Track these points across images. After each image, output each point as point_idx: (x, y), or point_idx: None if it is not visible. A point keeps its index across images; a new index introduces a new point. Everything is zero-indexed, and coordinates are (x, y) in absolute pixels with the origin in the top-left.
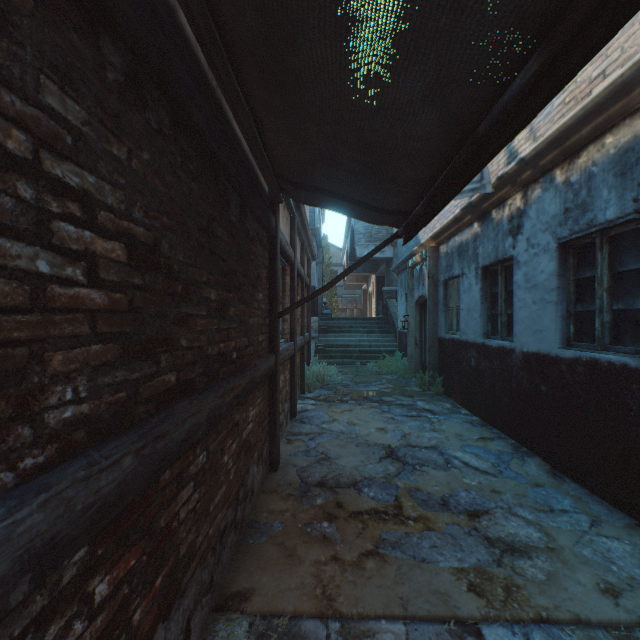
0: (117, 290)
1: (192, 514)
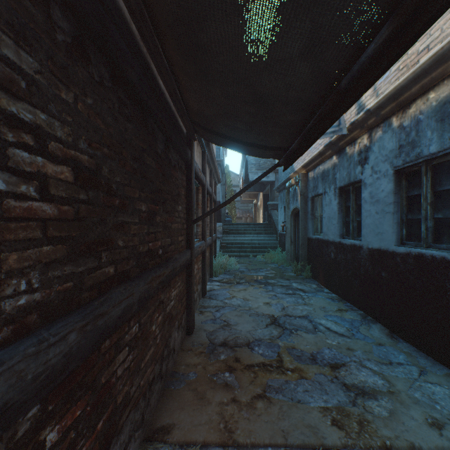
0: (65, 203)
1: (127, 371)
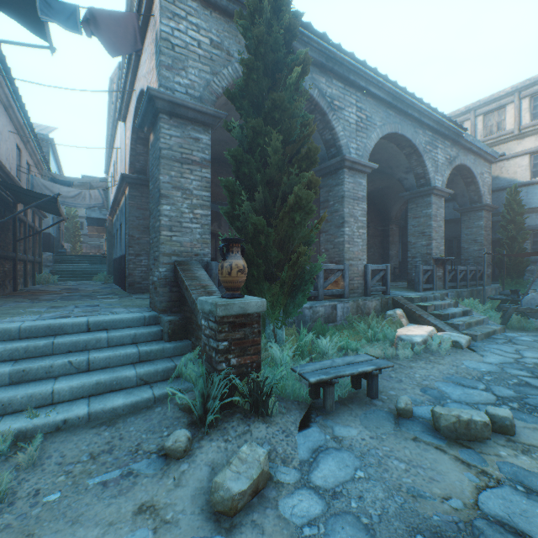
0: None
1: None
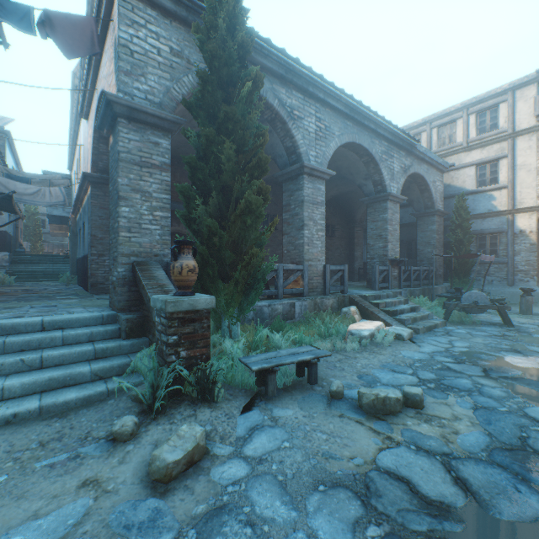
0: None
1: None
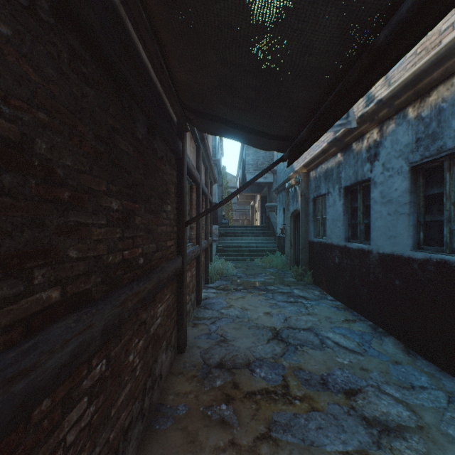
0: None
1: (86, 430)
